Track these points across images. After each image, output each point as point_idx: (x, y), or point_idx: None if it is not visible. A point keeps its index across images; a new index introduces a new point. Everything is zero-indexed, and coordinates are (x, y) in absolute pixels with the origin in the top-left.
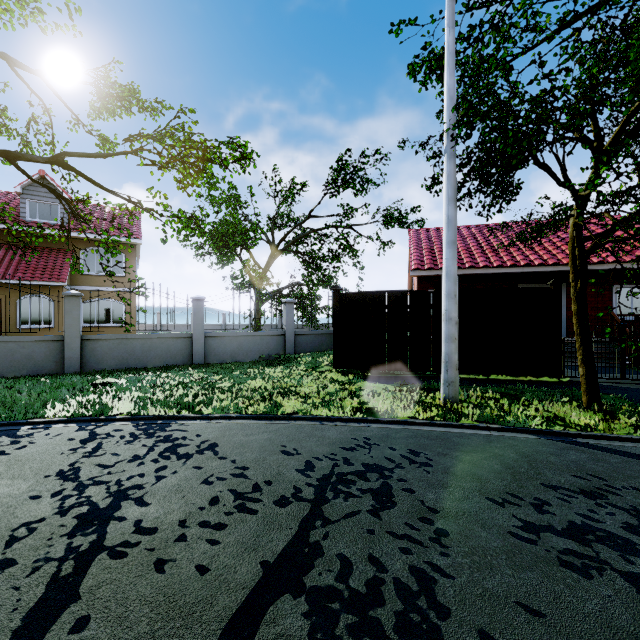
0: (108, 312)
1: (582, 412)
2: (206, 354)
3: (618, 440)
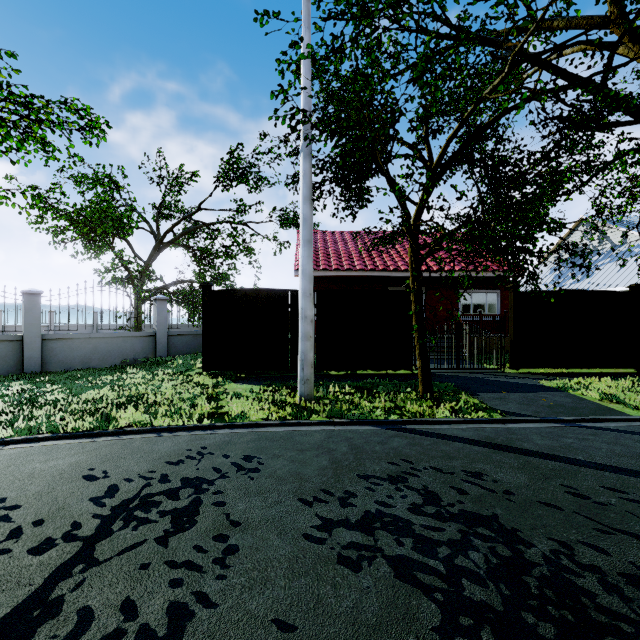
0: None
1: (417, 400)
2: (45, 361)
3: (438, 423)
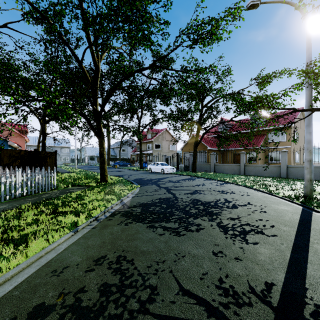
0: (278, 156)
1: None
2: (288, 174)
3: None
